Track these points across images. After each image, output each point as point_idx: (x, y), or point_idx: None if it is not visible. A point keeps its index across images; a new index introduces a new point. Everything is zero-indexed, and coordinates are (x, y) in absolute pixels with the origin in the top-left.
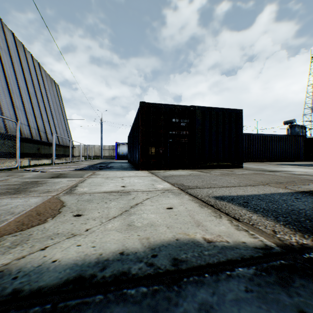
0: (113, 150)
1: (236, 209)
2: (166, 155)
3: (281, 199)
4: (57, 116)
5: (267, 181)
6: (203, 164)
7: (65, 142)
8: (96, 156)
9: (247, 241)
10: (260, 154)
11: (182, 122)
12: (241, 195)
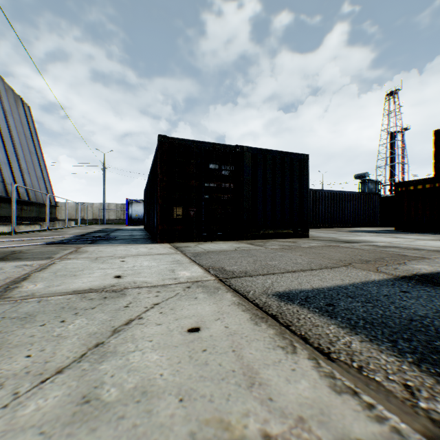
0: (123, 211)
1: (318, 322)
2: (200, 219)
3: (382, 294)
4: (27, 156)
5: (348, 258)
6: (255, 232)
7: (41, 198)
8: (96, 219)
9: (369, 438)
10: (328, 218)
11: (223, 170)
12: (319, 288)
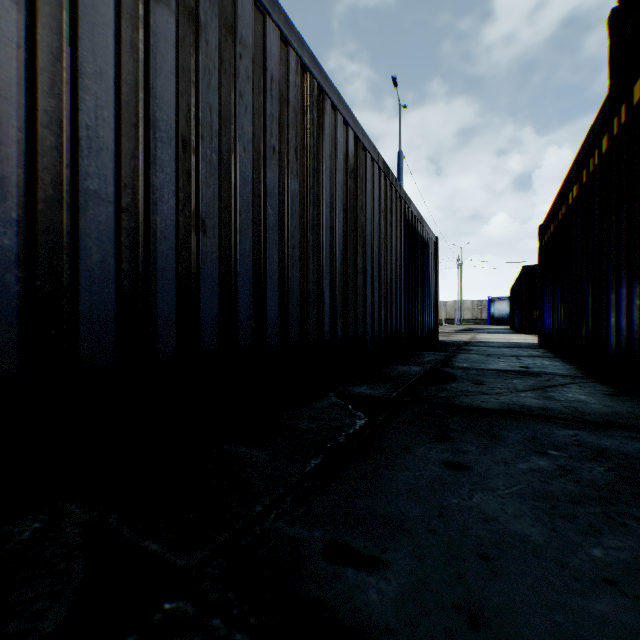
0: (480, 309)
1: None
2: None
3: None
4: None
5: None
6: None
7: None
8: (449, 319)
9: None
10: None
11: None
12: None
